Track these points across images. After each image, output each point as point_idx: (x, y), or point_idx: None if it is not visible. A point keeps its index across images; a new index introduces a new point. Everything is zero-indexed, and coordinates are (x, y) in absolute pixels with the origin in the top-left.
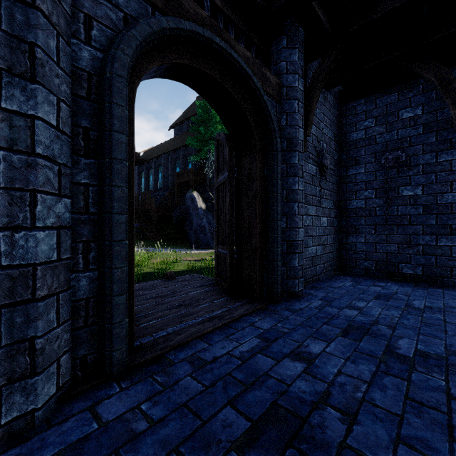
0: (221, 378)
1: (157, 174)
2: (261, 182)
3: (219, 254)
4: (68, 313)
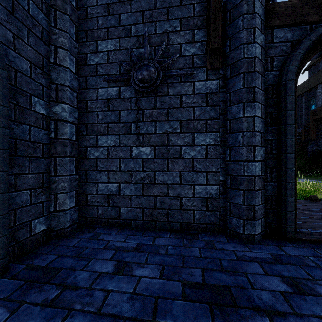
0: None
1: None
2: None
3: None
4: (263, 200)
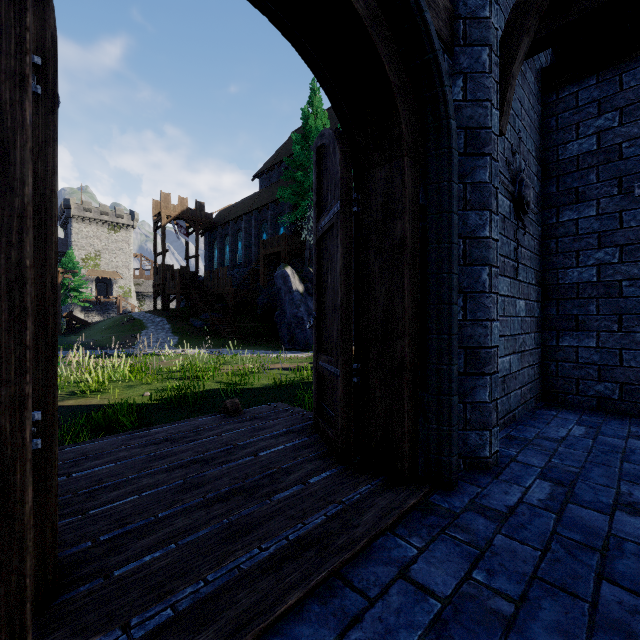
0: None
1: (236, 243)
2: (412, 220)
3: (322, 372)
4: None
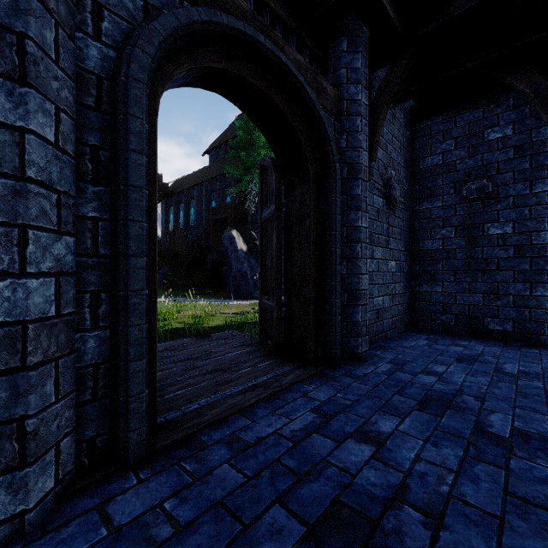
0: (268, 466)
1: (189, 209)
2: (315, 218)
3: (264, 306)
4: (71, 383)
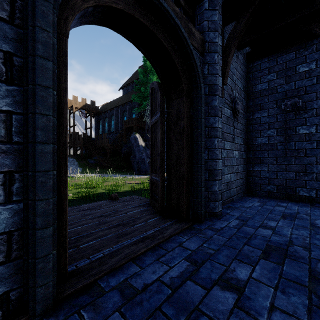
0: (151, 315)
1: (111, 121)
2: (187, 121)
3: (153, 181)
4: None
